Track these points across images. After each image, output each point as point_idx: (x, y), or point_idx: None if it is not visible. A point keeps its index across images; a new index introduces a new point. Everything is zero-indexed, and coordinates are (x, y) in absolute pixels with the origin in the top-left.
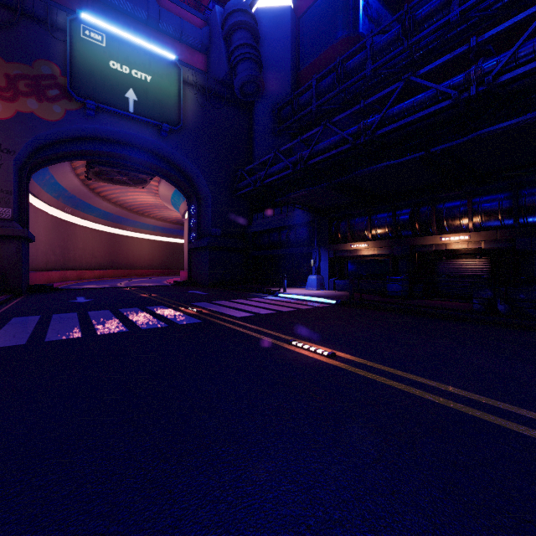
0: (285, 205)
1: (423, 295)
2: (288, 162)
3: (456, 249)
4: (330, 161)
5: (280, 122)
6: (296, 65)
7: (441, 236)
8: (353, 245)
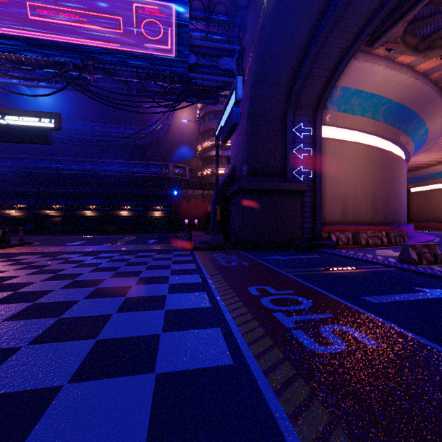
0: None
1: (41, 230)
2: None
3: (52, 215)
4: None
5: None
6: None
7: (47, 211)
8: (8, 211)
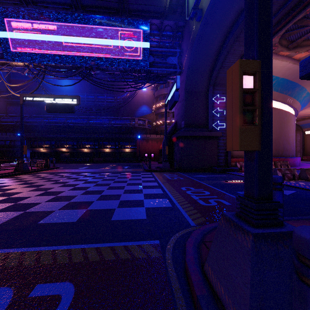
0: (8, 132)
1: (58, 160)
2: (14, 120)
3: (64, 151)
4: (31, 124)
5: (1, 96)
6: (9, 75)
7: (61, 148)
8: (39, 149)
